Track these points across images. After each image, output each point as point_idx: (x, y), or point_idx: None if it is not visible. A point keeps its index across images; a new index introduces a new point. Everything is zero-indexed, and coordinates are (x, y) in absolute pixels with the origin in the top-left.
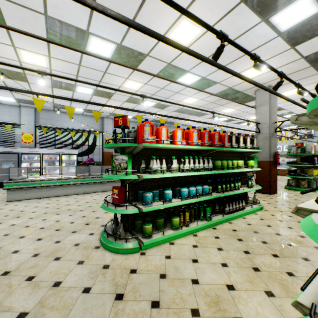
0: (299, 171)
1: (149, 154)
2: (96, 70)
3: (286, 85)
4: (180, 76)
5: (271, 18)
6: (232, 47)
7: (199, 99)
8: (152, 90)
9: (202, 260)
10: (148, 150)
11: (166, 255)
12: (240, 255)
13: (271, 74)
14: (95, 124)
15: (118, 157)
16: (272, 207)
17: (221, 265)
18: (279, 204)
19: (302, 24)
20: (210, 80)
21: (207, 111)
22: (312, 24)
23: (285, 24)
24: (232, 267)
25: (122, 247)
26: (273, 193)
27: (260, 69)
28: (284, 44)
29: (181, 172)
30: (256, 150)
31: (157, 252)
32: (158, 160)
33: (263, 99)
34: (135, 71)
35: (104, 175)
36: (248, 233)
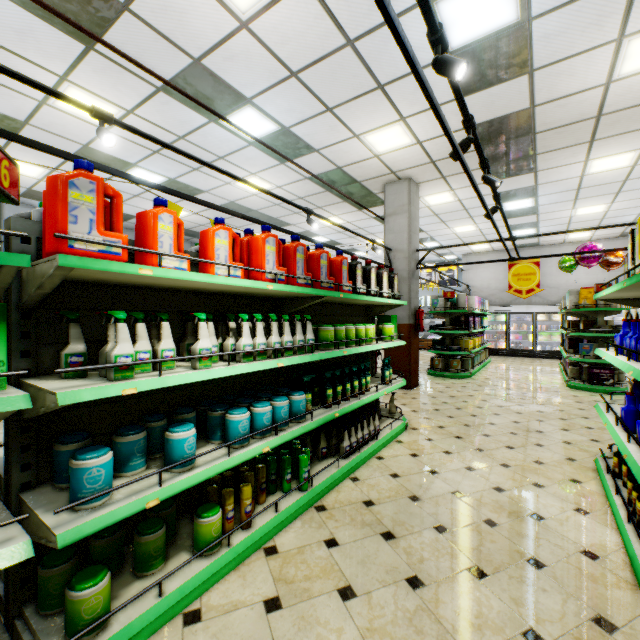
0: (449, 342)
1: (112, 304)
2: None
3: (435, 182)
4: (229, 111)
5: (438, 1)
6: (353, 60)
7: (274, 184)
8: None
9: None
10: (109, 291)
11: None
12: (404, 602)
13: (415, 153)
14: None
15: None
16: (423, 420)
17: None
18: (432, 410)
19: (486, 43)
20: (301, 140)
21: (295, 204)
22: (500, 51)
23: (460, 31)
24: None
25: None
26: (414, 386)
27: (453, 71)
28: (448, 85)
29: (227, 361)
30: (399, 301)
31: None
32: (141, 327)
33: (398, 203)
34: (89, 57)
35: None
36: (400, 507)
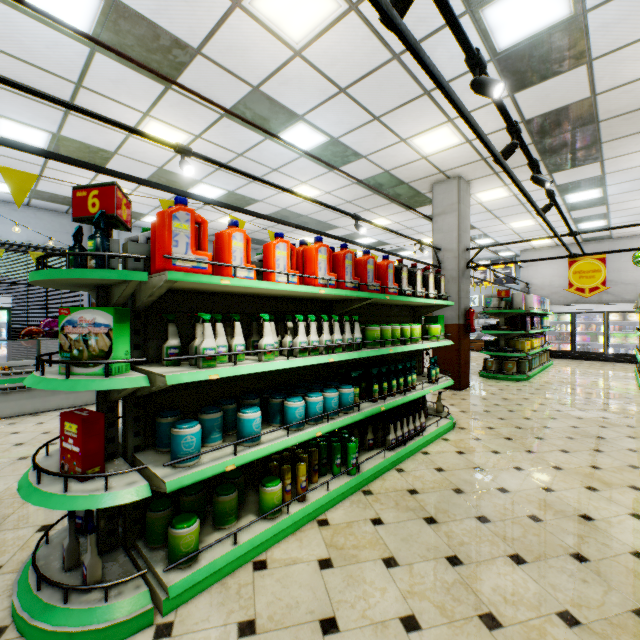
0: (504, 343)
1: (195, 307)
2: (49, 74)
3: (487, 178)
4: (283, 128)
5: (484, 8)
6: (399, 71)
7: (323, 190)
8: (215, 157)
9: (349, 616)
10: (193, 297)
11: (241, 621)
12: (443, 575)
13: (465, 151)
14: (68, 233)
15: (79, 315)
16: (472, 421)
17: (402, 625)
18: (482, 411)
19: (537, 40)
20: (349, 148)
21: (344, 211)
22: (552, 45)
23: (508, 32)
24: (432, 628)
25: (87, 625)
26: (464, 388)
27: (490, 91)
28: None
29: (285, 356)
30: (446, 302)
31: (213, 611)
32: (220, 326)
33: (447, 202)
34: (167, 95)
35: (28, 377)
36: (443, 497)
